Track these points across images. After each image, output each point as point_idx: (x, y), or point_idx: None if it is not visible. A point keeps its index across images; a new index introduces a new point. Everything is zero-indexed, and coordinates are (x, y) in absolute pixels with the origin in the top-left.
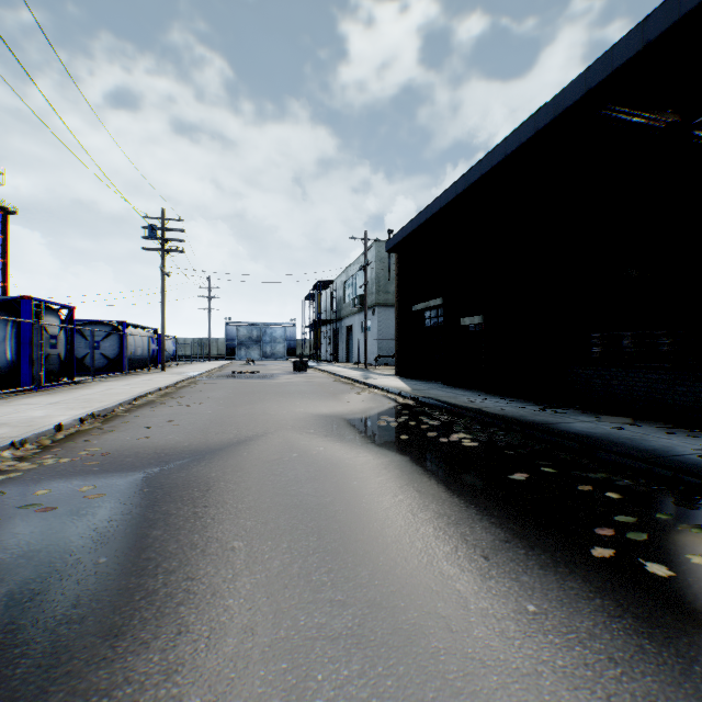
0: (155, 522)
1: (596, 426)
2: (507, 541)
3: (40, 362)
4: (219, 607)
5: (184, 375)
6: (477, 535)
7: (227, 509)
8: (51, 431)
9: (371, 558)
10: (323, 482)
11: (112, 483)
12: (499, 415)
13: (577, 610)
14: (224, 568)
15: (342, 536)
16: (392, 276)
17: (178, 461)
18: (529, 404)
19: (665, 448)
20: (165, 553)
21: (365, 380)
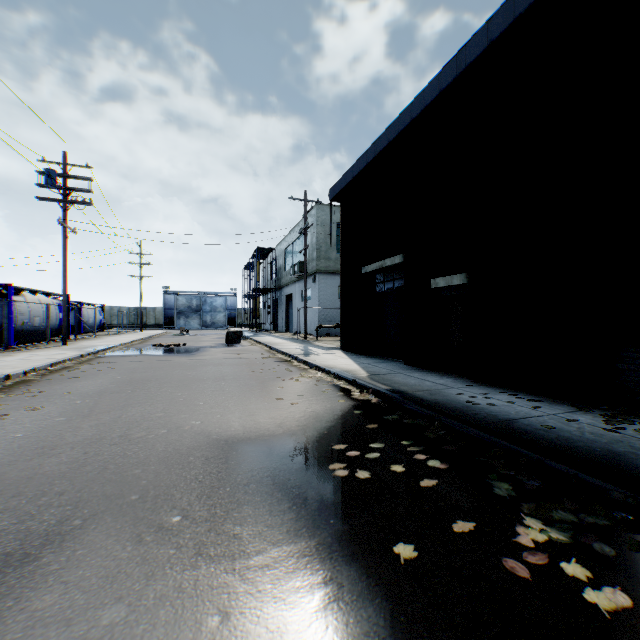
0: None
1: None
2: None
3: None
4: None
5: (82, 351)
6: None
7: None
8: None
9: None
10: None
11: None
12: (565, 449)
13: None
14: None
15: None
16: (333, 242)
17: None
18: (566, 407)
19: None
20: None
21: (305, 356)
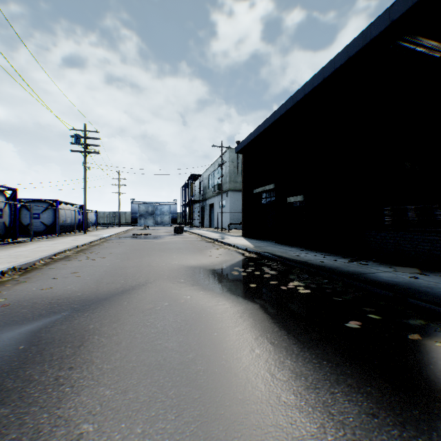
0: (9, 394)
1: (396, 275)
2: (373, 414)
3: None
4: None
5: (98, 236)
6: (340, 405)
7: (91, 371)
8: None
9: None
10: (187, 333)
11: None
12: (321, 266)
13: None
14: None
15: (202, 412)
16: (239, 172)
17: (65, 311)
18: (338, 257)
19: None
20: None
21: (222, 239)
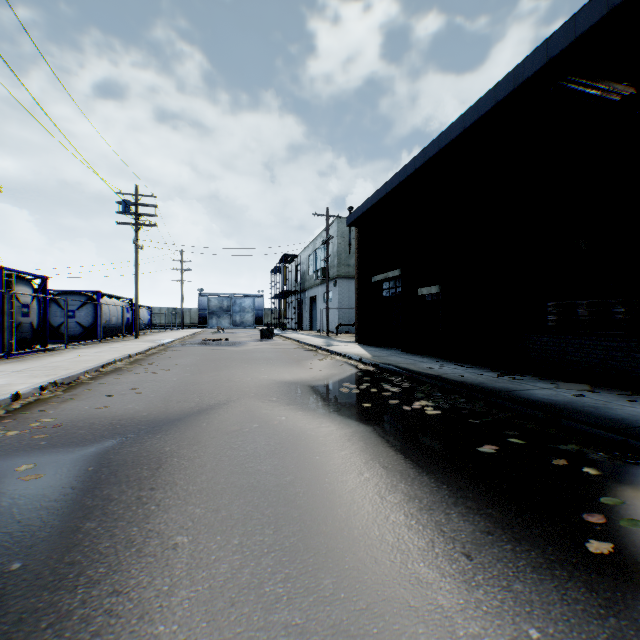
0: (91, 510)
1: (556, 393)
2: (488, 532)
3: (10, 330)
4: (145, 638)
5: (156, 343)
6: (454, 524)
7: (176, 492)
8: (6, 401)
9: (335, 559)
10: (283, 457)
11: (56, 460)
12: (459, 381)
13: (591, 636)
14: (160, 576)
15: (302, 528)
16: (352, 251)
17: (132, 433)
18: (485, 370)
19: (632, 417)
20: (93, 554)
21: (328, 347)
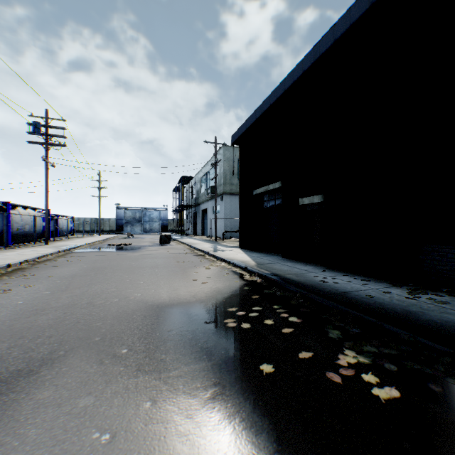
0: None
1: None
2: None
3: None
4: None
5: (59, 248)
6: None
7: None
8: None
9: None
10: None
11: None
12: (378, 309)
13: None
14: None
15: None
16: (235, 172)
17: None
18: (385, 284)
19: None
20: None
21: (214, 252)
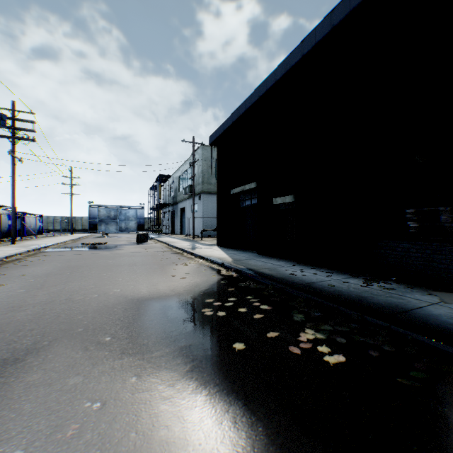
0: None
1: None
2: None
3: None
4: None
5: (28, 248)
6: None
7: None
8: None
9: None
10: None
11: None
12: (336, 296)
13: None
14: None
15: None
16: (213, 172)
17: None
18: (346, 276)
19: None
20: None
21: (192, 250)
